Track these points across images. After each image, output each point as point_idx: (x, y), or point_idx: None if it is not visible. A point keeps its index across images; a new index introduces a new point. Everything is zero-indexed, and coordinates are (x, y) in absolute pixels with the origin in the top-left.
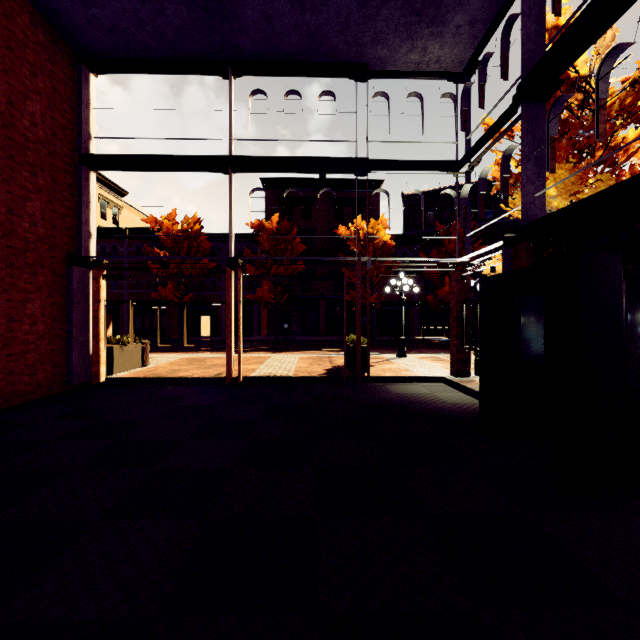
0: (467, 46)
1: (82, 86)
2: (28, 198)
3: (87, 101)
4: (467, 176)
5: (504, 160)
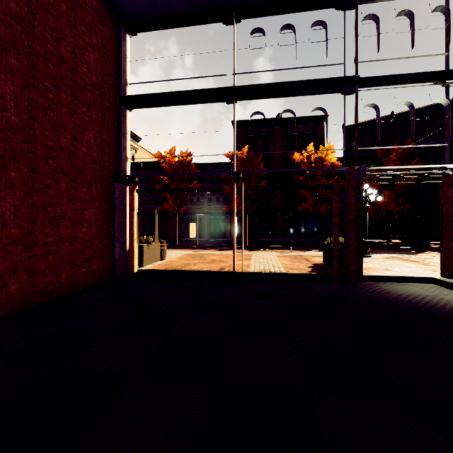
0: None
1: (121, 43)
2: (86, 128)
3: (124, 55)
4: None
5: None
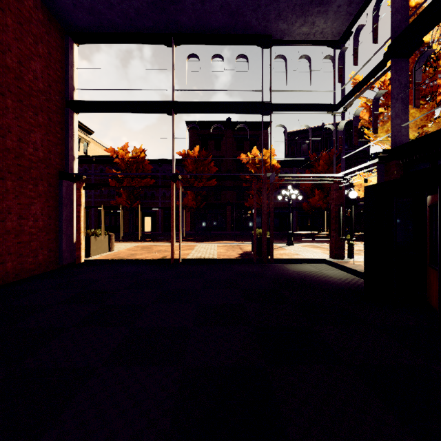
0: (344, 21)
1: (68, 52)
2: (32, 131)
3: (72, 63)
4: (342, 115)
5: (375, 101)
